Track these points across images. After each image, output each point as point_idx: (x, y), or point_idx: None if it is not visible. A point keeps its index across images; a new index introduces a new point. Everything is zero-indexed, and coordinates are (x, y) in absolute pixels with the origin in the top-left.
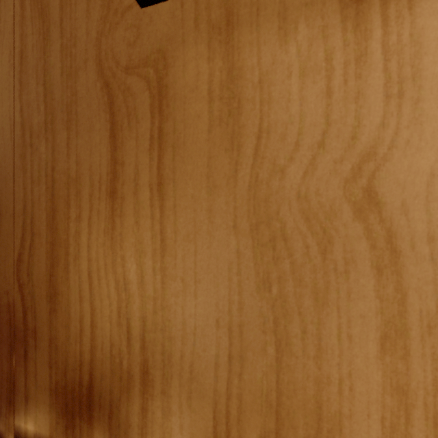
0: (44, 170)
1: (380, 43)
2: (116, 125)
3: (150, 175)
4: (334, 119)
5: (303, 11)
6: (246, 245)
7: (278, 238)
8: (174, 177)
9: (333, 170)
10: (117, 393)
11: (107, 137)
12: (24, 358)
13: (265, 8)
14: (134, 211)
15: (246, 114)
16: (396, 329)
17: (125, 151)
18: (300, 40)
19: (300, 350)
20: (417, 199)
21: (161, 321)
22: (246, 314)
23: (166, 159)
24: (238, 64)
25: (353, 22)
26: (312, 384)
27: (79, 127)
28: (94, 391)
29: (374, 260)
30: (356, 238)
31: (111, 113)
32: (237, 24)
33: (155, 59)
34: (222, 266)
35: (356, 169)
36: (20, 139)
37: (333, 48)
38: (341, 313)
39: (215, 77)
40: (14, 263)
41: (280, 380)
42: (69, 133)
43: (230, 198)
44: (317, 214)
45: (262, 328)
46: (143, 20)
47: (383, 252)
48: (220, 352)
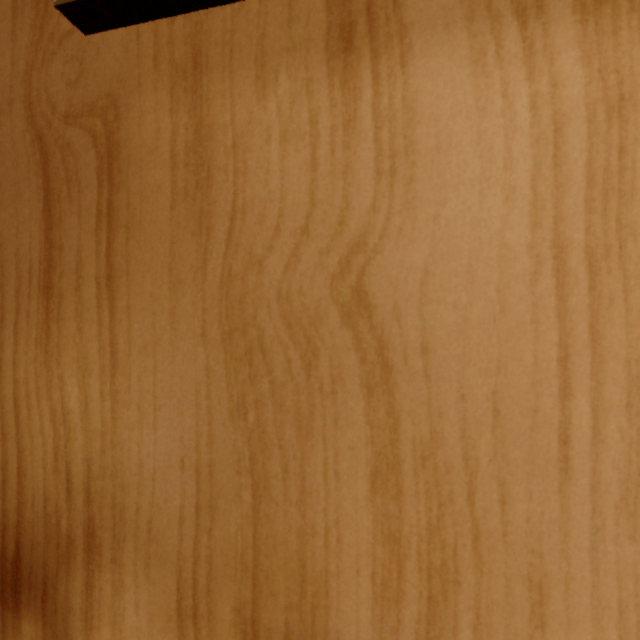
0: None
1: (370, 106)
2: (52, 194)
3: (97, 265)
4: (320, 198)
5: (284, 59)
6: (217, 359)
7: (256, 350)
8: (128, 268)
9: (319, 263)
10: (53, 565)
11: (40, 210)
12: None
13: (240, 50)
14: (76, 313)
15: (217, 187)
16: (388, 462)
17: (64, 231)
18: (281, 94)
19: (281, 494)
20: (410, 301)
21: (112, 463)
22: (217, 450)
23: (118, 244)
24: (208, 121)
25: (341, 77)
26: (295, 537)
27: (2, 195)
28: (23, 565)
29: (364, 377)
30: (344, 350)
31: (46, 177)
32: (206, 68)
33: (103, 106)
34: (188, 388)
35: (344, 262)
36: None
37: (319, 109)
38: (328, 444)
39: (180, 136)
40: None
41: (258, 534)
42: None
43: (198, 298)
44: (301, 319)
45: (236, 467)
46: (88, 51)
47: (374, 366)
48: (186, 501)
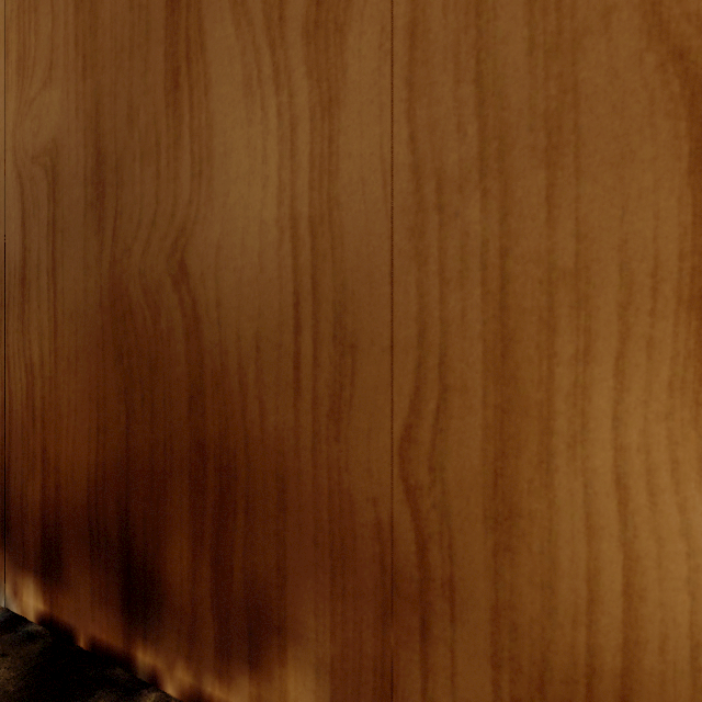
0: (476, 257)
1: None
2: None
3: None
4: None
5: None
6: None
7: None
8: None
9: None
10: None
11: (681, 173)
12: (419, 637)
13: None
14: None
15: None
16: None
17: None
18: None
19: None
20: None
21: None
22: None
23: None
24: None
25: None
26: None
27: (586, 159)
28: None
29: None
30: None
31: (696, 117)
32: None
33: None
34: None
35: None
36: (408, 197)
37: None
38: None
39: None
40: (391, 445)
41: None
42: (553, 175)
43: None
44: None
45: None
46: None
47: None
48: None
